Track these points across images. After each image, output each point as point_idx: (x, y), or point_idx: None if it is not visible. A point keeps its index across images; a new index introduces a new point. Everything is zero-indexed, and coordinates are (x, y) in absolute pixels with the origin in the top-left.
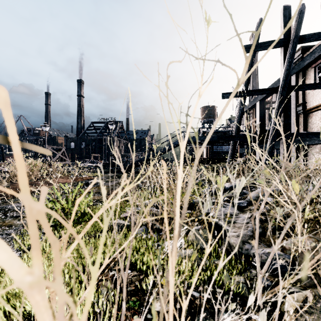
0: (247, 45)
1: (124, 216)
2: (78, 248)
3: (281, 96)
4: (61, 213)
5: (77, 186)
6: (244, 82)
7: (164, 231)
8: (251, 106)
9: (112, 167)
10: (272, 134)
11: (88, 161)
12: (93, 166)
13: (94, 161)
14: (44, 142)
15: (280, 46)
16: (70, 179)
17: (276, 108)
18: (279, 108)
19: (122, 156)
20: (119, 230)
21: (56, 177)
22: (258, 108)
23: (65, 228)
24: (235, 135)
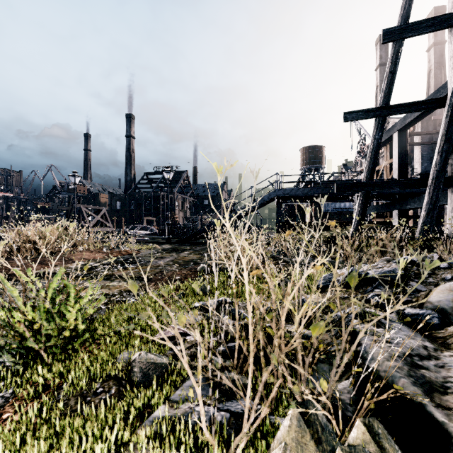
0: (387, 30)
1: (162, 338)
2: (22, 442)
3: (452, 112)
4: (26, 332)
5: (55, 276)
6: (382, 92)
7: (247, 424)
8: (383, 141)
9: (168, 236)
10: (434, 178)
11: (138, 227)
12: (145, 234)
13: (147, 227)
14: (79, 200)
15: (449, 25)
16: (102, 254)
17: (442, 133)
18: (448, 133)
19: (186, 219)
20: (141, 381)
21: (83, 250)
22: (396, 143)
23: (36, 363)
24: (367, 181)
